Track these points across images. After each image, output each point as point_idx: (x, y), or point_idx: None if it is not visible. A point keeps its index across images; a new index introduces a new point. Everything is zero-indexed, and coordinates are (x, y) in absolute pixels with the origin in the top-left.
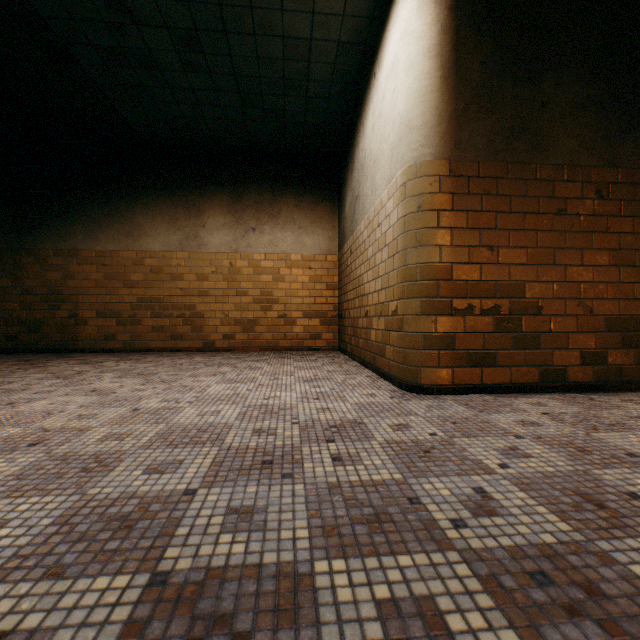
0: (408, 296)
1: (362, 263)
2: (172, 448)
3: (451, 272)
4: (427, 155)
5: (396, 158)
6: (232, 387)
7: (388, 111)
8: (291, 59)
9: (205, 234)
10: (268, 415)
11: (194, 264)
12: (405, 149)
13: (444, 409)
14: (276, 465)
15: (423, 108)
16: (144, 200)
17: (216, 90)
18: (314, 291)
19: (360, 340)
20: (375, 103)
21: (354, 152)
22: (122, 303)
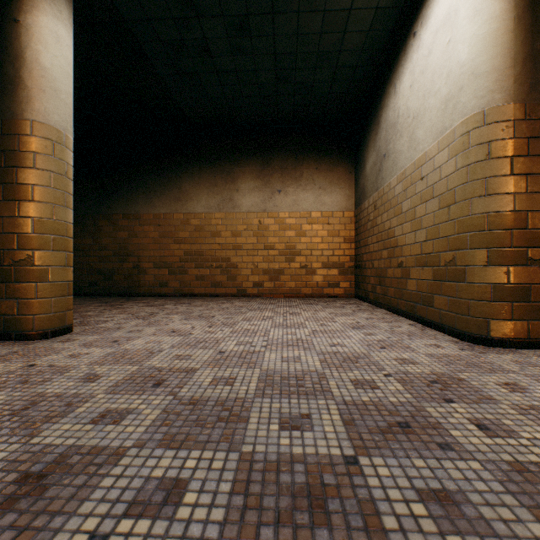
0: (473, 246)
1: (393, 217)
2: (286, 398)
3: (526, 220)
4: (498, 100)
5: (453, 109)
6: (289, 332)
7: (438, 64)
8: (328, 32)
9: (238, 197)
10: (350, 364)
11: (229, 223)
12: (468, 97)
13: (539, 366)
14: (416, 429)
15: (493, 52)
16: (189, 171)
17: (256, 70)
18: (332, 244)
19: (390, 289)
20: (415, 61)
21: (380, 114)
22: (173, 256)
